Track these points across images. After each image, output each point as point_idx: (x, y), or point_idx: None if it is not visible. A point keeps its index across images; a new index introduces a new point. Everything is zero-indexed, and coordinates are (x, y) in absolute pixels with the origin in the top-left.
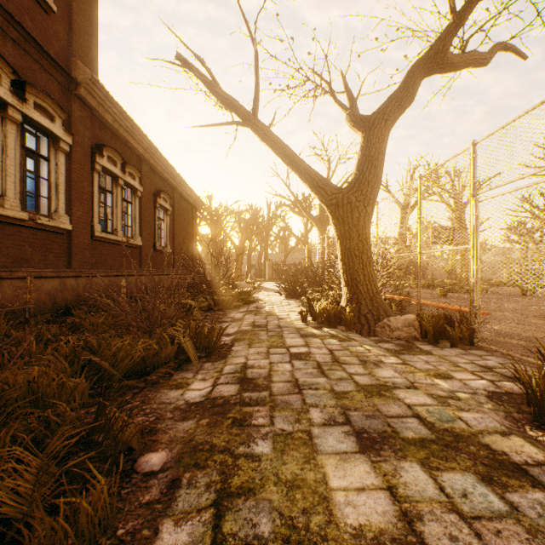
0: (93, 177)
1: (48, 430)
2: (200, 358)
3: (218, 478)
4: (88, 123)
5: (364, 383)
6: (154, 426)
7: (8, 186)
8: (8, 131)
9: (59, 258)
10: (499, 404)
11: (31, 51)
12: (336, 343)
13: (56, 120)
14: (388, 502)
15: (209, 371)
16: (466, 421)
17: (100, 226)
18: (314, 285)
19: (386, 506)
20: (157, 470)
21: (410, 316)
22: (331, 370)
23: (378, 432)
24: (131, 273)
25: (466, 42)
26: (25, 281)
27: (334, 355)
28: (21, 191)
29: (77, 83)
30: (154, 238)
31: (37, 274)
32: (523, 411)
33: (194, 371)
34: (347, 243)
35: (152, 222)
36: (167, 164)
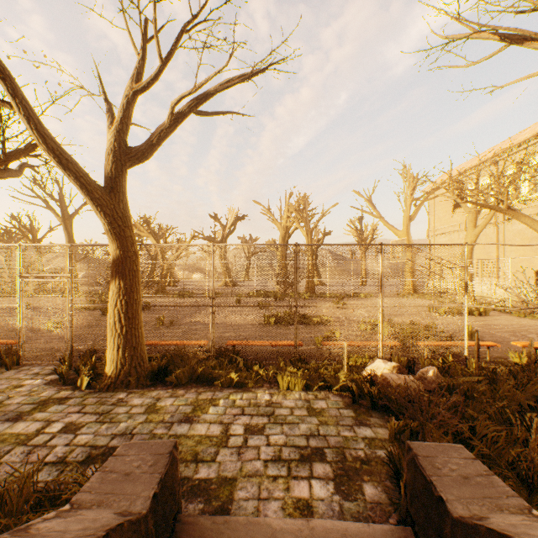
0: None
1: None
2: None
3: None
4: None
5: None
6: None
7: None
8: None
9: None
10: (51, 385)
11: None
12: None
13: None
14: (40, 422)
15: None
16: (45, 396)
17: None
18: None
19: (40, 423)
20: None
21: None
22: None
23: (16, 415)
24: None
25: (8, 164)
26: None
27: None
28: None
29: None
30: None
31: None
32: (60, 384)
33: None
34: None
35: None
36: None
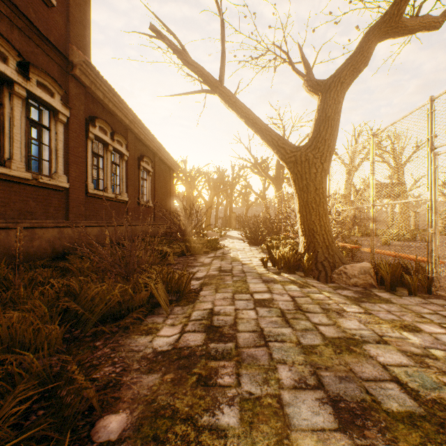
0: (87, 144)
1: (10, 385)
2: (171, 301)
3: None
4: (82, 98)
5: (331, 335)
6: (119, 378)
7: (15, 150)
8: (15, 105)
9: (58, 211)
10: None
11: (34, 38)
12: (297, 289)
13: (55, 96)
14: None
15: (178, 316)
16: None
17: (92, 184)
18: (272, 234)
19: None
20: (113, 440)
21: (365, 264)
22: (295, 319)
23: (356, 400)
24: (119, 224)
25: (419, 6)
26: (28, 230)
27: (296, 302)
28: (26, 155)
29: (73, 65)
30: (138, 195)
31: (38, 225)
32: None
33: (164, 316)
34: (305, 197)
35: (136, 181)
36: (149, 133)
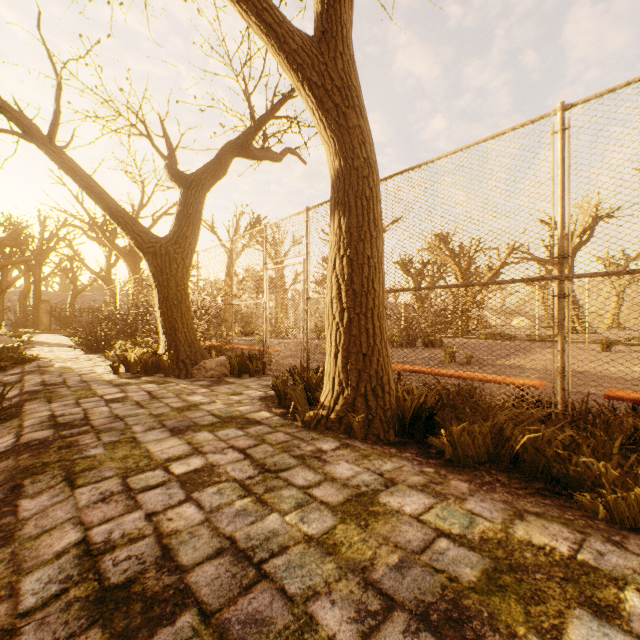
0: None
1: None
2: None
3: (62, 472)
4: None
5: (179, 406)
6: None
7: None
8: None
9: None
10: (265, 401)
11: None
12: (155, 386)
13: None
14: (187, 447)
15: (1, 431)
16: (241, 411)
17: None
18: (124, 336)
19: (185, 448)
20: None
21: (223, 357)
22: (150, 404)
23: (186, 426)
24: None
25: (265, 141)
26: None
27: (153, 394)
28: None
29: None
30: None
31: None
32: (275, 403)
33: None
34: (166, 293)
35: None
36: None
